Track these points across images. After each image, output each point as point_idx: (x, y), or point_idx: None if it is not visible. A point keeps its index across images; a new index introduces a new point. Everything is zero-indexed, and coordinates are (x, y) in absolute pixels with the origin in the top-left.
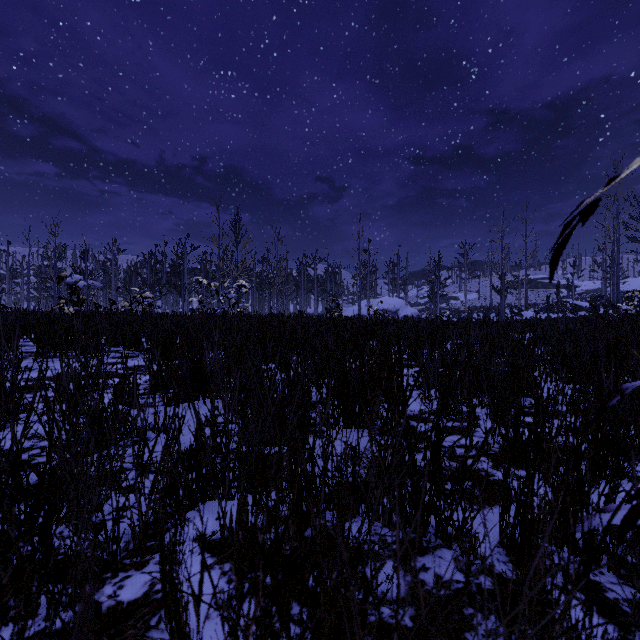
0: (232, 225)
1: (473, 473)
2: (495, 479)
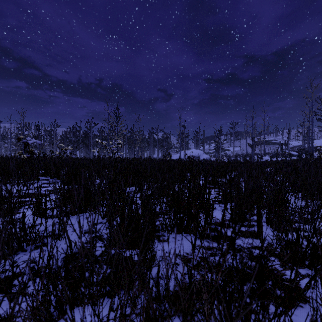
0: (114, 112)
1: (270, 272)
2: (287, 278)
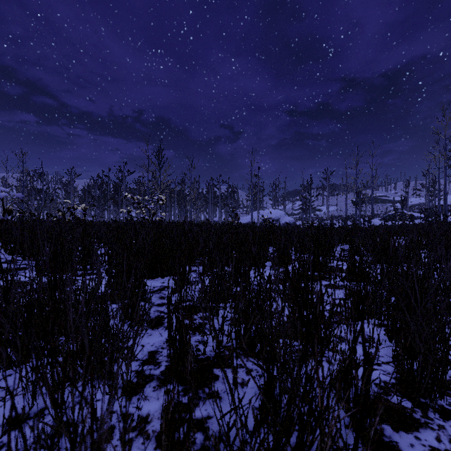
0: (156, 154)
1: None
2: None
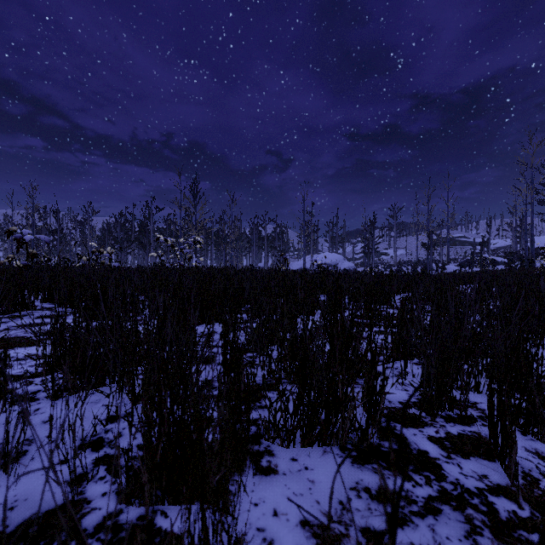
0: (191, 188)
1: None
2: None
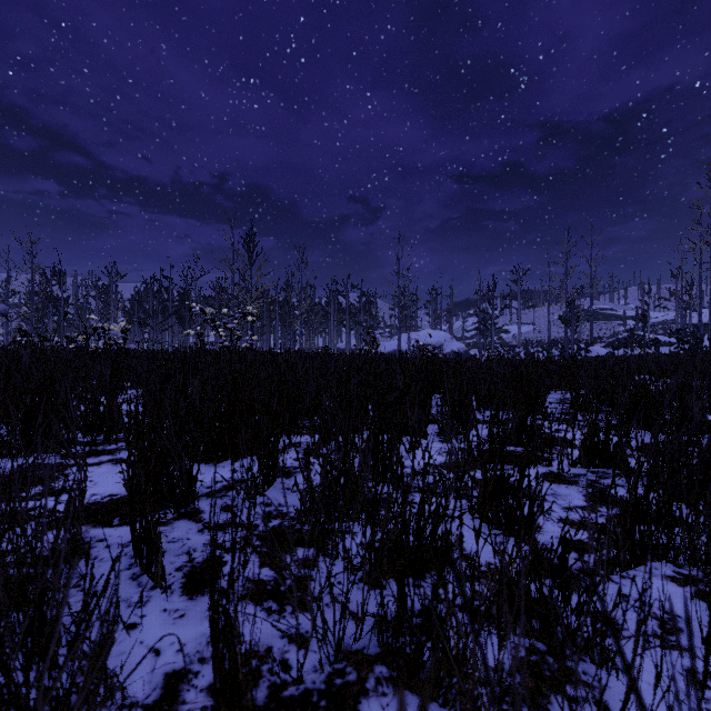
0: (245, 241)
1: None
2: None
